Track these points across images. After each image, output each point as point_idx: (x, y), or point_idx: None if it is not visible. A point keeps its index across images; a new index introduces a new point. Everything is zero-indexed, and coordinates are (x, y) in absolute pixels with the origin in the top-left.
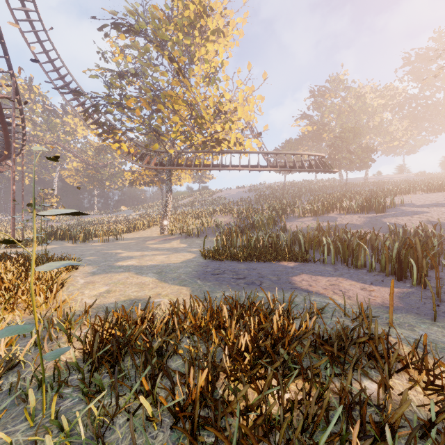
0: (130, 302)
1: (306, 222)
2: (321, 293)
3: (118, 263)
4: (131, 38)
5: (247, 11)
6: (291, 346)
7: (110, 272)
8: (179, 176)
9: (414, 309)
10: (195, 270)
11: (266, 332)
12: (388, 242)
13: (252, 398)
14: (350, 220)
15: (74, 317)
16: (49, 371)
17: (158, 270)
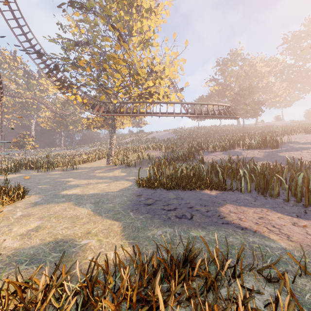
0: (53, 246)
1: (218, 155)
2: (256, 231)
3: (64, 191)
4: (84, 14)
5: None
6: None
7: (51, 202)
8: (122, 122)
9: None
10: (129, 200)
11: None
12: (302, 174)
13: None
14: (252, 154)
15: None
16: None
17: (96, 200)
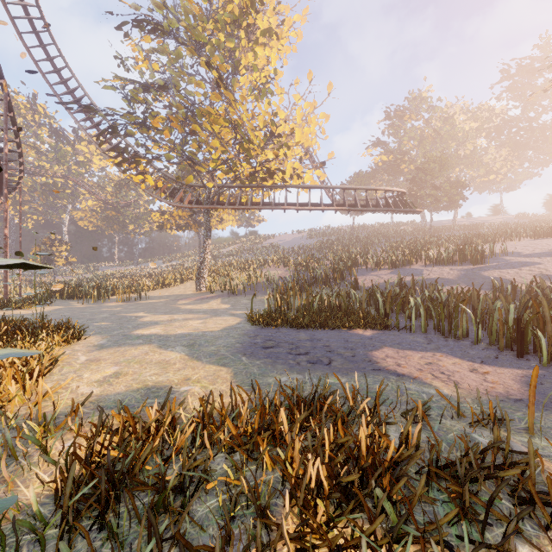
0: (145, 392)
1: (383, 275)
2: (416, 377)
3: (137, 331)
4: (159, 40)
5: (307, 7)
6: (395, 487)
7: (124, 344)
8: (220, 218)
9: None
10: (239, 342)
11: (348, 453)
12: (500, 303)
13: None
14: (439, 273)
15: (61, 417)
16: None
17: (190, 342)
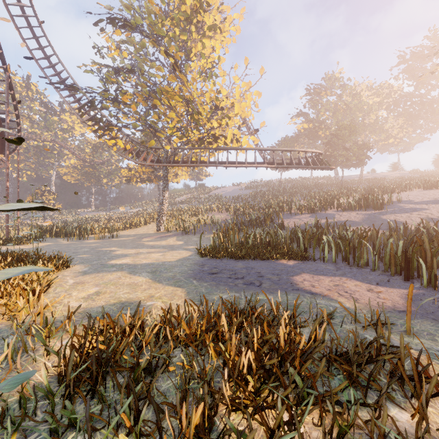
0: (120, 306)
1: (304, 219)
2: (326, 295)
3: (111, 261)
4: (127, 34)
5: (244, 7)
6: (303, 366)
7: (102, 271)
8: (175, 174)
9: (429, 313)
10: (190, 269)
11: (271, 346)
12: (392, 240)
13: (258, 434)
14: (348, 216)
15: (57, 323)
16: (18, 393)
17: (153, 269)
